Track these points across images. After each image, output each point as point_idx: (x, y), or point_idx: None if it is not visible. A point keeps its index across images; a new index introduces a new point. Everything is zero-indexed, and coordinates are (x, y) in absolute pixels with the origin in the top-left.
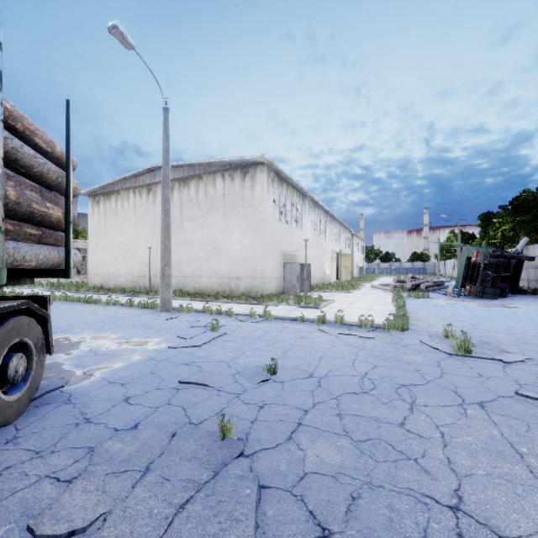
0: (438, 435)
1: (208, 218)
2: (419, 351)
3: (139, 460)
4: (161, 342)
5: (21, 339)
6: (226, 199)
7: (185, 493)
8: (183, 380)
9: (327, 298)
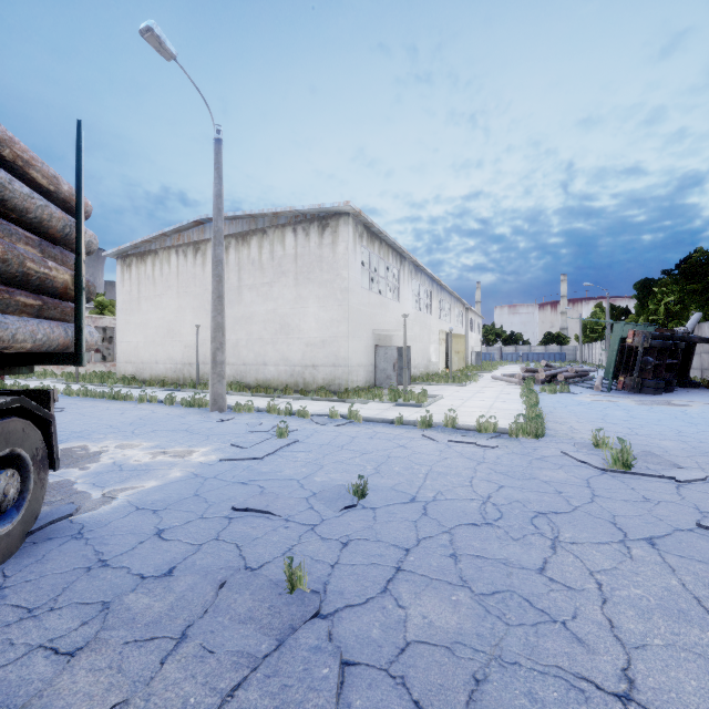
0: (593, 586)
1: (275, 287)
2: (561, 466)
3: (173, 622)
4: (210, 453)
5: (12, 450)
6: (299, 261)
7: (235, 672)
8: (238, 506)
9: (433, 393)
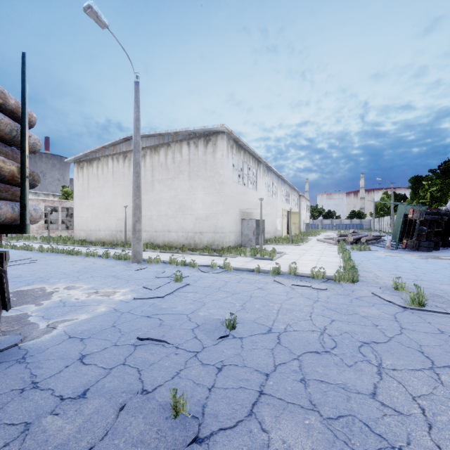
0: (418, 412)
1: (176, 181)
2: (373, 304)
3: (78, 444)
4: (128, 293)
5: None
6: (191, 164)
7: None
8: (142, 336)
9: (279, 251)
